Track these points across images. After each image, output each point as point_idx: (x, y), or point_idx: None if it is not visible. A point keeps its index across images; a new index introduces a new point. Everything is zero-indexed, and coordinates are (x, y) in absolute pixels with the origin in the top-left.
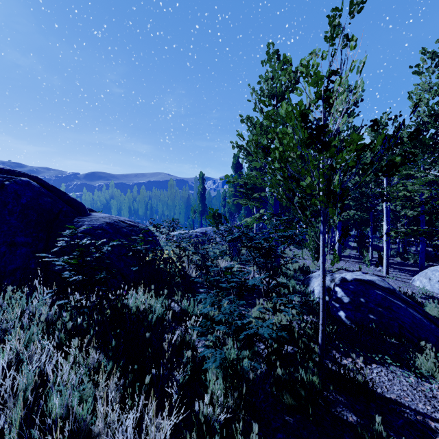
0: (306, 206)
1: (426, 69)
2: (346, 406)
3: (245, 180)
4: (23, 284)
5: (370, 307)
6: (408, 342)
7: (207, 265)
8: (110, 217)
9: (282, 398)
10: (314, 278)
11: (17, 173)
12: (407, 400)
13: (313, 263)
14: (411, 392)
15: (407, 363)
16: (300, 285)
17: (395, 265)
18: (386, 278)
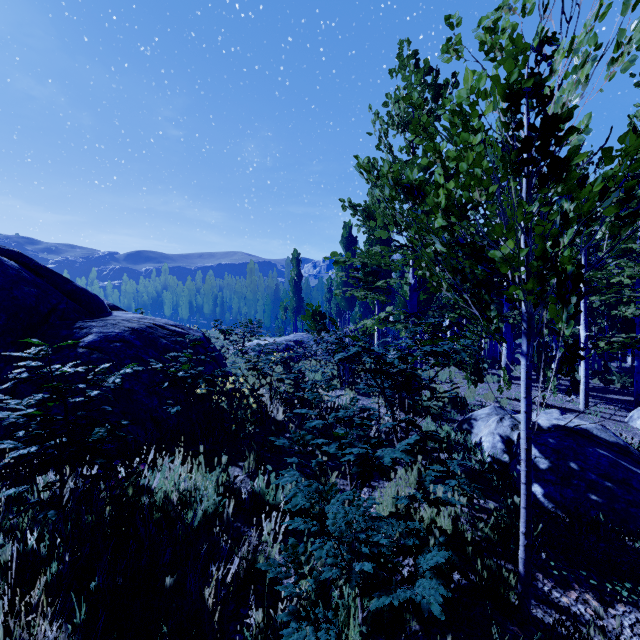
0: (488, 301)
1: None
2: None
3: (364, 259)
4: None
5: (590, 480)
6: None
7: (303, 398)
8: (142, 319)
9: None
10: (479, 421)
11: None
12: None
13: (469, 390)
14: None
15: None
16: (456, 433)
17: (594, 392)
18: (587, 415)
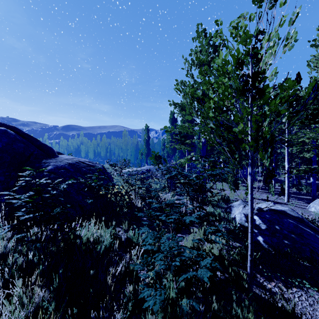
0: (235, 150)
1: None
2: None
3: (180, 129)
4: None
5: (284, 234)
6: (318, 265)
7: (150, 196)
8: (73, 158)
9: None
10: (235, 207)
11: None
12: None
13: (231, 193)
14: None
15: None
16: (223, 213)
17: (292, 194)
18: (288, 205)
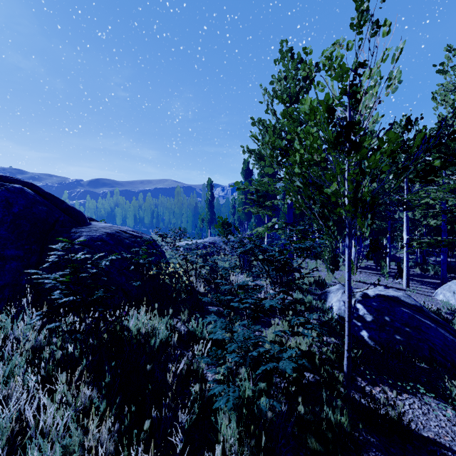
0: (328, 216)
1: (451, 68)
2: (379, 449)
3: (257, 186)
4: (11, 303)
5: (396, 327)
6: (440, 367)
7: (216, 279)
8: (112, 226)
9: (305, 440)
10: (332, 293)
11: (10, 180)
12: (447, 440)
13: (328, 275)
14: (451, 428)
15: (442, 393)
16: (316, 301)
17: (415, 277)
18: (407, 292)
